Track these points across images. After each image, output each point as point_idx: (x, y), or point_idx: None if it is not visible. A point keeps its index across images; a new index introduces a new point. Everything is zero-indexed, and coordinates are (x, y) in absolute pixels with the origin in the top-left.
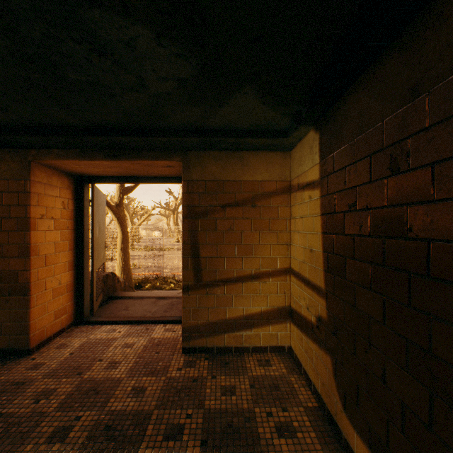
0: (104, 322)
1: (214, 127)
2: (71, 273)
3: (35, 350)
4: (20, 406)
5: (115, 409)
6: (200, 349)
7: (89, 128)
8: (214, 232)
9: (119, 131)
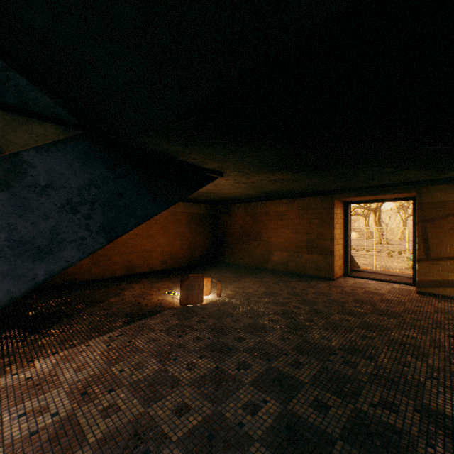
0: (359, 277)
1: (439, 178)
2: (342, 250)
3: (334, 280)
4: (347, 290)
5: (387, 298)
6: (428, 293)
7: (368, 186)
8: (438, 230)
9: (383, 185)
